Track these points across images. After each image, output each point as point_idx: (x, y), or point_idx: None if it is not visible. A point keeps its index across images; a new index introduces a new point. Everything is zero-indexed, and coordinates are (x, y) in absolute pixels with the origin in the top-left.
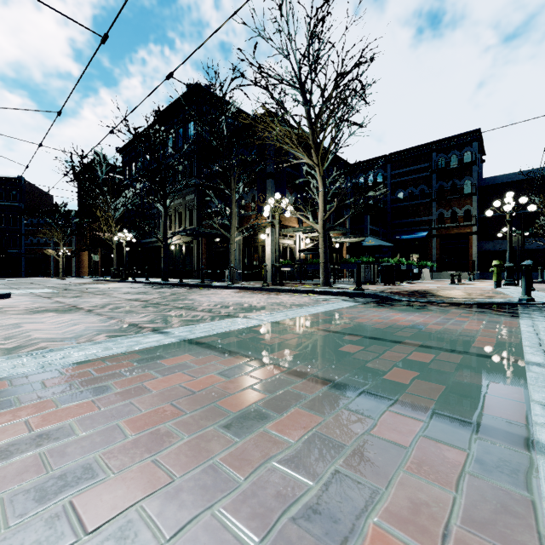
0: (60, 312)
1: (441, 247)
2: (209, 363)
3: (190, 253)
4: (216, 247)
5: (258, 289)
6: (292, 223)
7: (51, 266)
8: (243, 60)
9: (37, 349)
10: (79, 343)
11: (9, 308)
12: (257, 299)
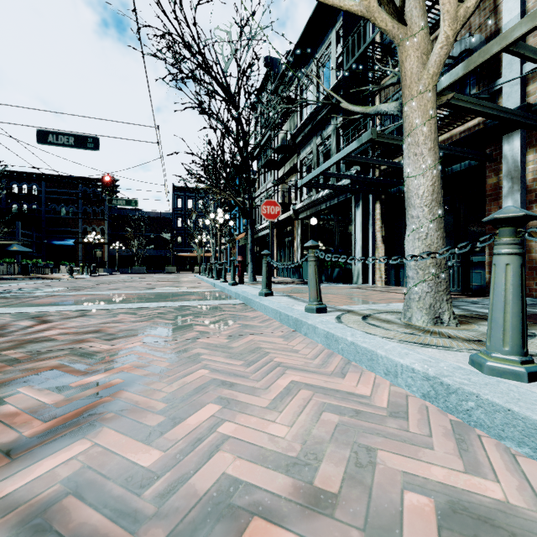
0: None
1: (86, 251)
2: None
3: None
4: None
5: None
6: None
7: None
8: None
9: None
10: None
11: None
12: None
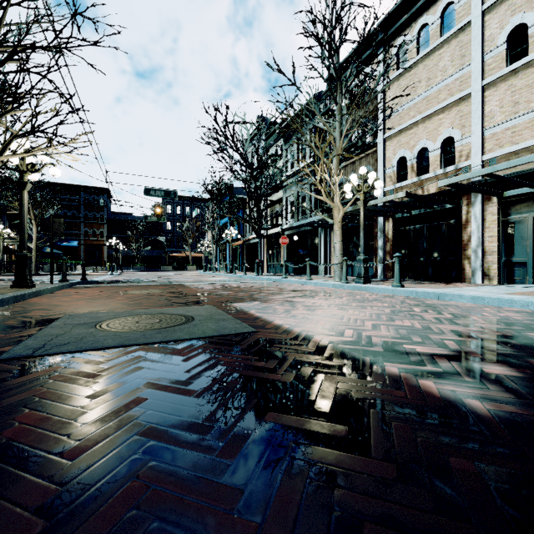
0: None
1: (87, 251)
2: None
3: None
4: None
5: None
6: None
7: None
8: None
9: None
10: None
11: None
12: None
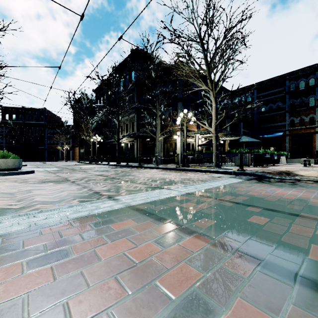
0: (57, 183)
1: (292, 142)
2: (147, 229)
3: (132, 147)
4: (147, 144)
5: (173, 169)
6: (193, 128)
7: (60, 155)
8: (164, 28)
9: (33, 210)
10: (60, 206)
11: (31, 179)
12: (174, 175)
